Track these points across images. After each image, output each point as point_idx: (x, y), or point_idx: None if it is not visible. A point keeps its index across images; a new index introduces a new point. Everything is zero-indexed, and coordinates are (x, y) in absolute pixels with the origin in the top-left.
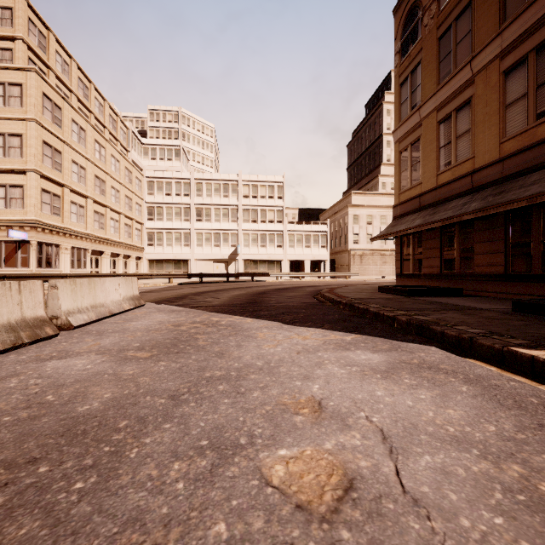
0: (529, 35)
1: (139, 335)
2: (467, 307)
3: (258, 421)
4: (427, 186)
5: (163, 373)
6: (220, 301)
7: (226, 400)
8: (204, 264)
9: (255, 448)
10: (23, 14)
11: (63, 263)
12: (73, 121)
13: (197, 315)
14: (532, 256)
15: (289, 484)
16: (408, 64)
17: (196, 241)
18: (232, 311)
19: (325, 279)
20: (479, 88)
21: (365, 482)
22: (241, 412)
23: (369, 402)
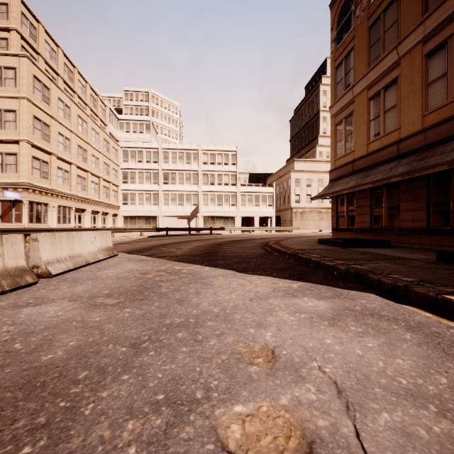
0: (448, 22)
1: (109, 283)
2: (397, 257)
3: (214, 372)
4: (359, 153)
5: (127, 320)
6: (182, 252)
7: (184, 349)
8: (170, 220)
9: (211, 403)
10: (17, 9)
11: (51, 219)
12: (59, 99)
13: (162, 264)
14: (451, 213)
15: (246, 449)
16: (342, 50)
17: (163, 200)
18: (192, 260)
19: (272, 233)
20: (404, 69)
21: (325, 446)
22: (198, 362)
23: (320, 351)
